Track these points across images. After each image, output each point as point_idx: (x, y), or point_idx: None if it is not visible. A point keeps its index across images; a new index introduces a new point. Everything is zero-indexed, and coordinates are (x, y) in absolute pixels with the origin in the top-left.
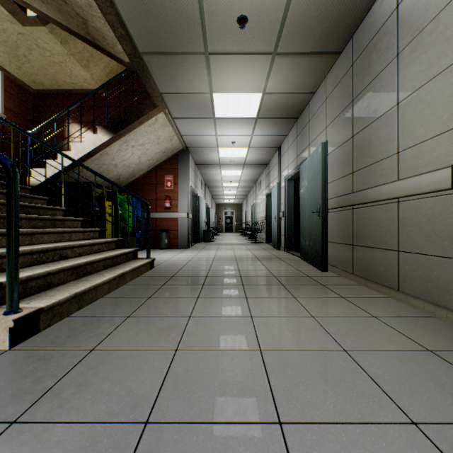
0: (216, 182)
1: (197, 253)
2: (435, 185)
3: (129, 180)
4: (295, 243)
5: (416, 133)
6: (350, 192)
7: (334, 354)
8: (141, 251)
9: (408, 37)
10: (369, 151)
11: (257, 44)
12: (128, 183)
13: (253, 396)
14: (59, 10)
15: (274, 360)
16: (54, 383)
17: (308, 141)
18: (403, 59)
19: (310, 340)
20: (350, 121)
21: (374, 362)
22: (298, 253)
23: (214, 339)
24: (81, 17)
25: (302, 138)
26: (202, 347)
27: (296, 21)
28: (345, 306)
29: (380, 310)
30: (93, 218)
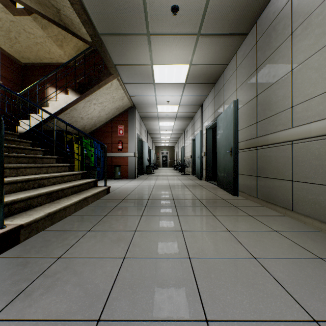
0: (156, 131)
1: (142, 182)
2: (322, 130)
3: (92, 129)
4: (213, 174)
5: (306, 92)
6: (255, 137)
7: (247, 261)
8: (100, 181)
9: (299, 19)
10: (270, 106)
11: (185, 27)
12: (91, 131)
13: (184, 297)
14: (39, 2)
15: (201, 266)
16: (26, 286)
17: (223, 100)
18: (296, 36)
19: (227, 249)
20: (255, 84)
21: (278, 268)
22: (215, 182)
23: (154, 249)
24: (55, 7)
25: (218, 98)
26: (144, 255)
27: (215, 9)
28: (253, 222)
29: (279, 225)
30: (65, 156)
